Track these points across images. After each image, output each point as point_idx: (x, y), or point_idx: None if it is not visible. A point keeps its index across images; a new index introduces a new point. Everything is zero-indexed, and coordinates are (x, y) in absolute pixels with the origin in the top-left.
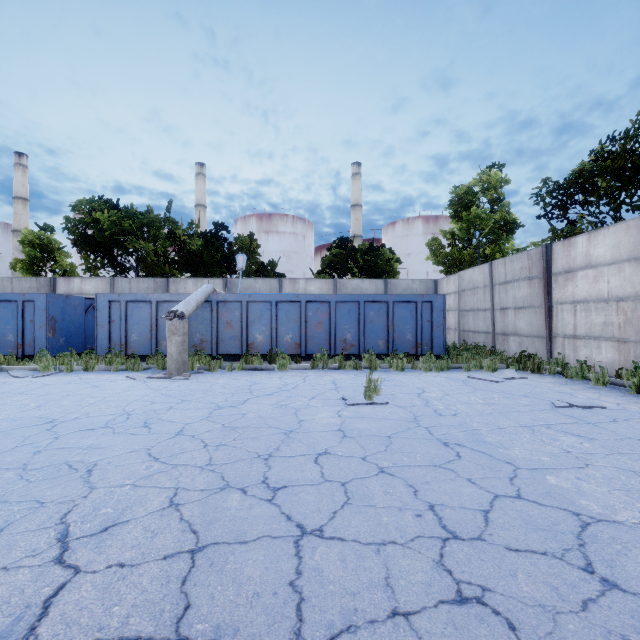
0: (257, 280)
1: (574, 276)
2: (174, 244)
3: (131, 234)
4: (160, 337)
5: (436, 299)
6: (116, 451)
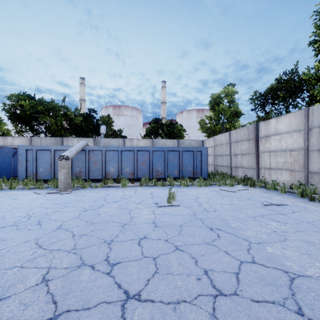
0: (112, 139)
1: (269, 139)
2: (66, 119)
3: (42, 113)
4: (56, 169)
5: (203, 149)
6: (15, 242)
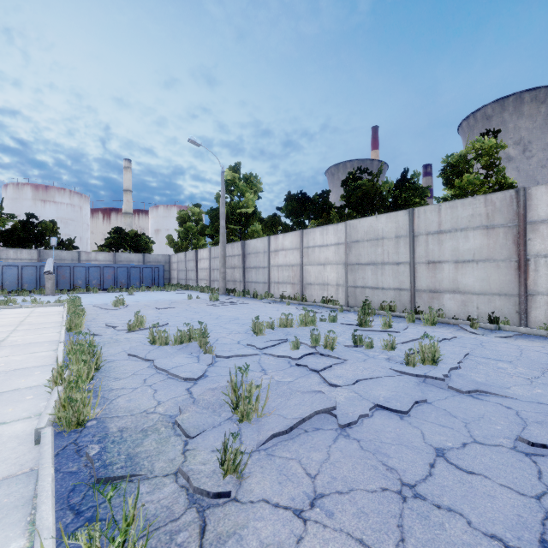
0: (63, 251)
1: (201, 261)
2: None
3: None
4: (24, 282)
5: (160, 266)
6: None
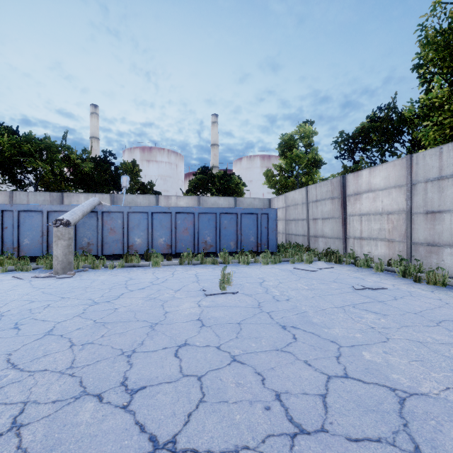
0: (138, 196)
1: (360, 197)
2: (69, 166)
3: (30, 156)
4: (51, 241)
5: (271, 212)
6: None
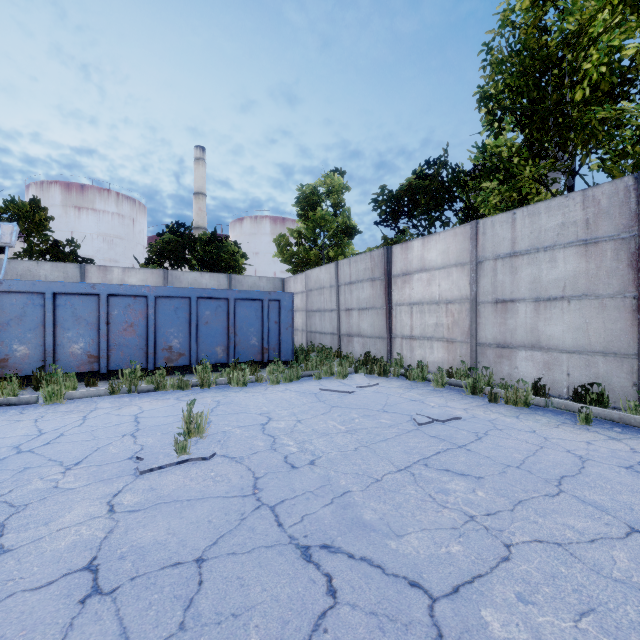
0: (42, 264)
1: (411, 279)
2: None
3: None
4: None
5: (284, 297)
6: None
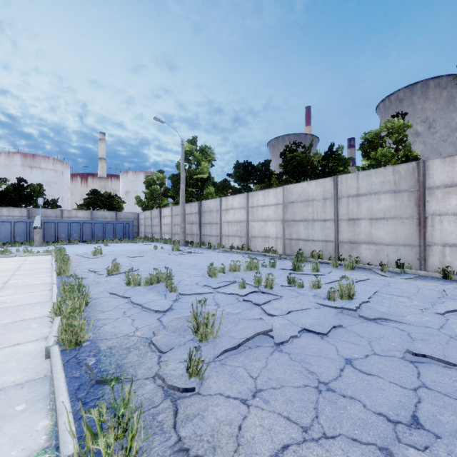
0: (48, 210)
1: (164, 218)
2: None
3: None
4: (16, 236)
5: (130, 222)
6: None
